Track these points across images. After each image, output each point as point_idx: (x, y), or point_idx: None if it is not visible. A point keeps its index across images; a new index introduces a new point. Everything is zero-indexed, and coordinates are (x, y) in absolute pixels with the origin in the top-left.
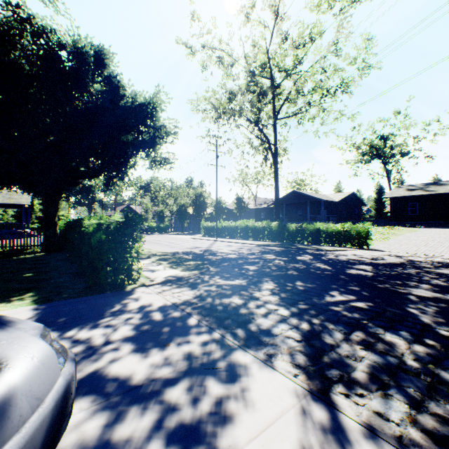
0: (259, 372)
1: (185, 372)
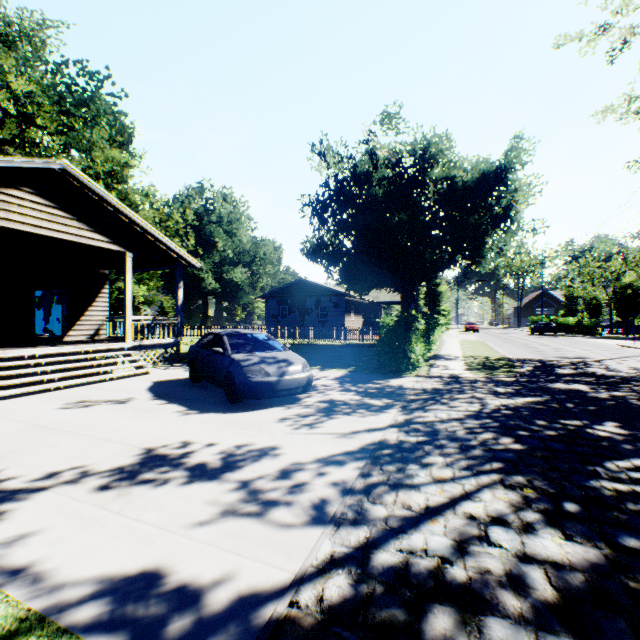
0: (384, 414)
1: (357, 404)
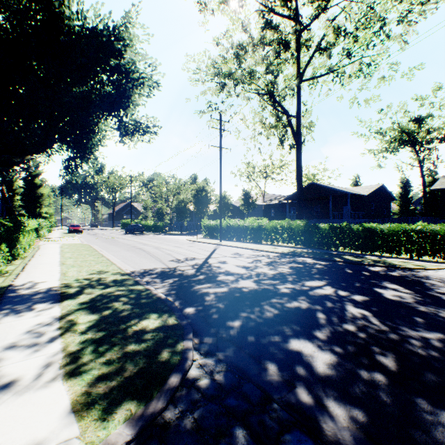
0: None
1: None
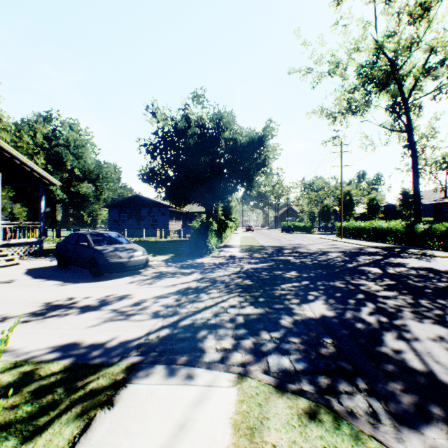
0: (191, 276)
1: (176, 272)
